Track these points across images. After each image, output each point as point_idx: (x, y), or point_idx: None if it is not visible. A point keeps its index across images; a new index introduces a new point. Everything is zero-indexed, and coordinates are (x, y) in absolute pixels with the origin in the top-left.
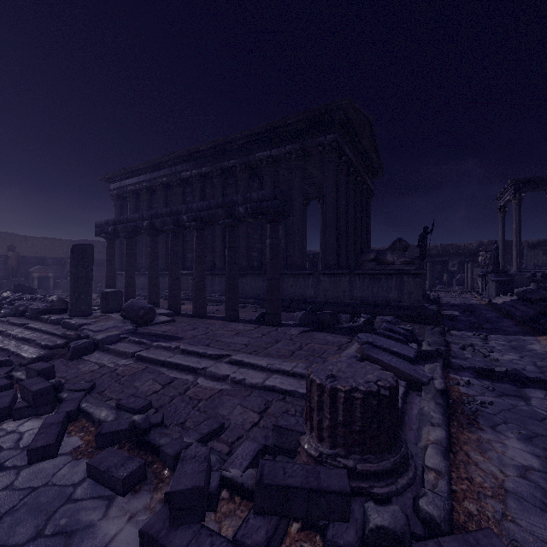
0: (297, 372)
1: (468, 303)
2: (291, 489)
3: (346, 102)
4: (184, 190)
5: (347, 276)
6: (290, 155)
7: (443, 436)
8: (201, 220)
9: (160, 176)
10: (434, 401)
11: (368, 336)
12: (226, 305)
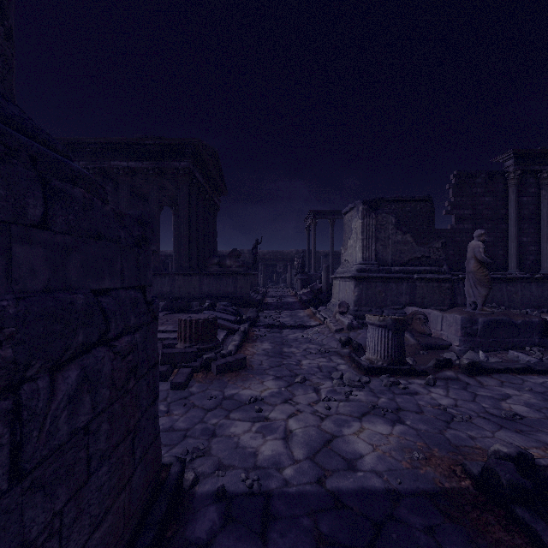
0: (168, 330)
1: (283, 295)
2: (175, 353)
3: (197, 141)
4: None
5: (197, 276)
6: (147, 170)
7: (237, 342)
8: None
9: None
10: (239, 335)
11: (210, 312)
12: None
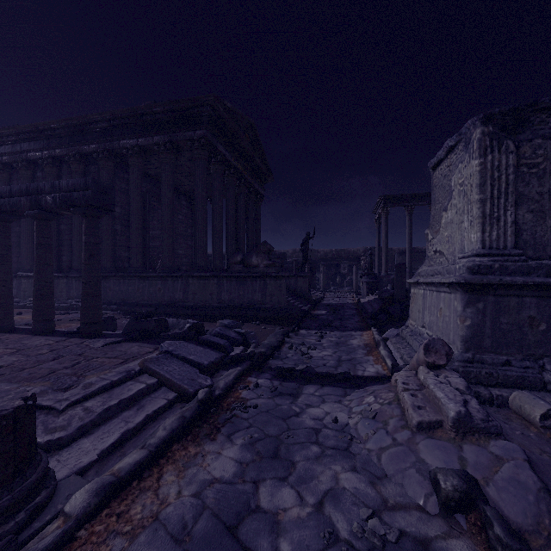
0: None
1: (342, 303)
2: None
3: (213, 99)
4: (34, 174)
5: (215, 279)
6: (158, 146)
7: (133, 461)
8: (0, 209)
9: None
10: (182, 414)
11: (174, 344)
12: (33, 315)
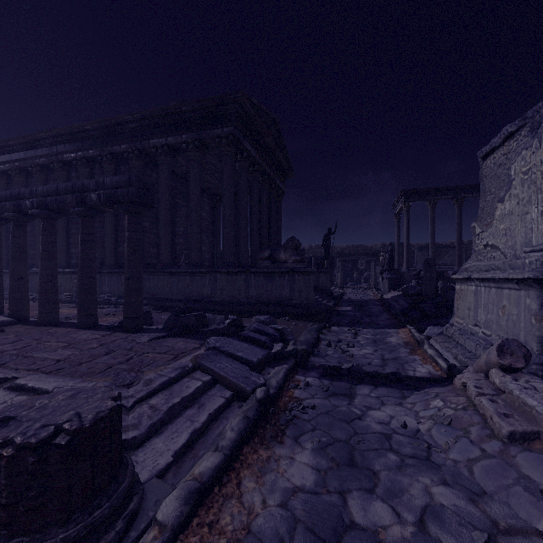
0: None
1: (365, 299)
2: None
3: (241, 96)
4: (68, 174)
5: (243, 274)
6: (187, 144)
7: (212, 466)
8: (47, 206)
9: (37, 156)
10: (244, 414)
11: (220, 340)
12: (78, 309)
